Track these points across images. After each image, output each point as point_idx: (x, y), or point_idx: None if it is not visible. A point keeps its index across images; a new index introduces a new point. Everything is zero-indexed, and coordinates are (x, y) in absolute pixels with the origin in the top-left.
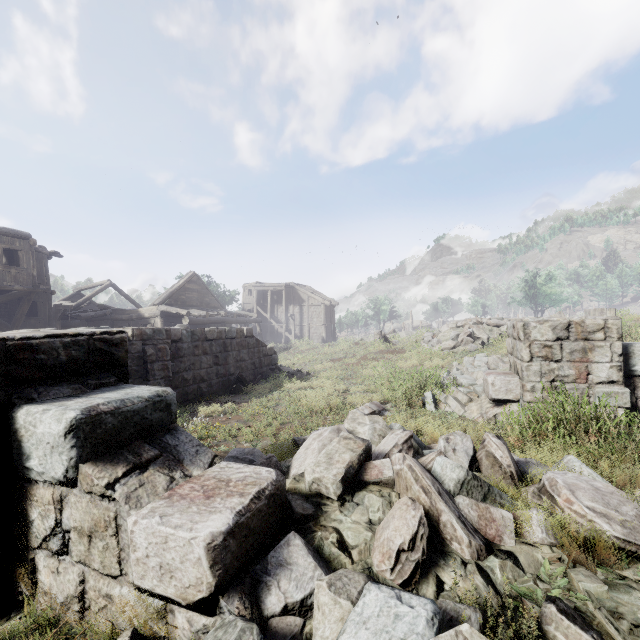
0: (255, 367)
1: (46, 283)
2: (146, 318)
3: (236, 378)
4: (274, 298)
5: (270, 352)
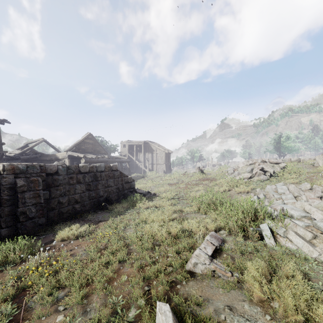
0: (119, 190)
1: None
2: (60, 159)
3: (104, 199)
4: (137, 149)
5: (130, 180)
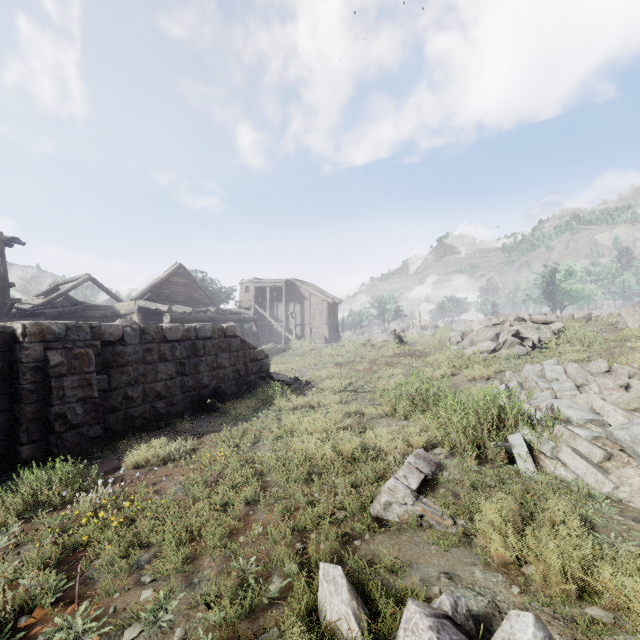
0: (239, 375)
1: (2, 274)
2: (122, 315)
3: (212, 391)
4: (273, 295)
5: (260, 356)
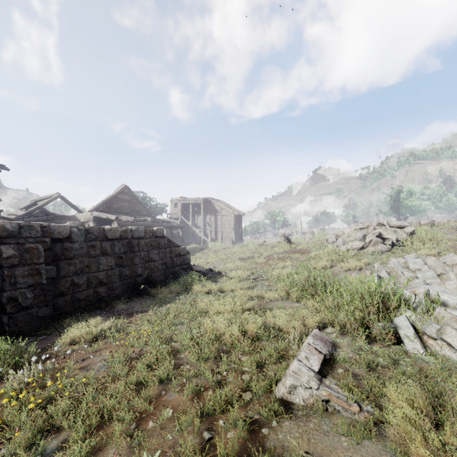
0: (166, 267)
1: None
2: (82, 223)
3: (144, 279)
4: (195, 209)
5: (183, 252)
